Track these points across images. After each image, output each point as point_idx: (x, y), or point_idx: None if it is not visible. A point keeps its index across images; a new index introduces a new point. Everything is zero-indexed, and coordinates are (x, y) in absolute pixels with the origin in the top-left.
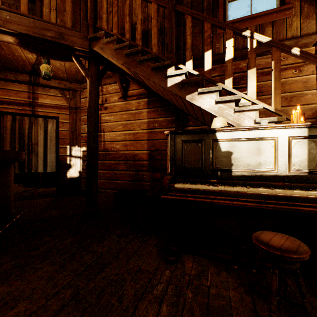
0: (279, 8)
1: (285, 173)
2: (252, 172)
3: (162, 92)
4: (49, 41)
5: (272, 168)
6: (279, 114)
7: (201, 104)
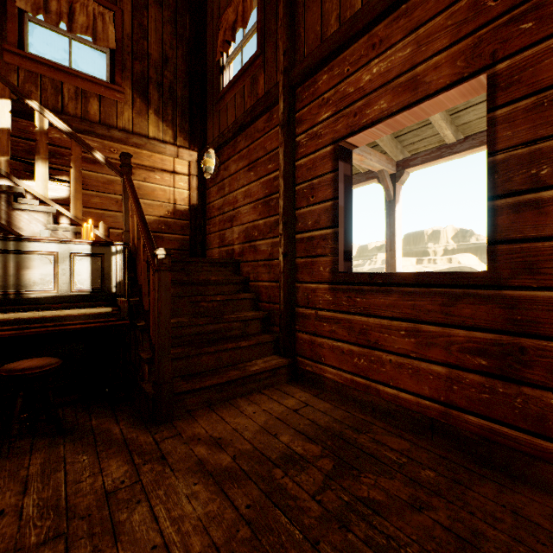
0: (107, 84)
1: (67, 293)
2: (25, 294)
3: None
4: None
5: (52, 288)
6: (81, 224)
7: None
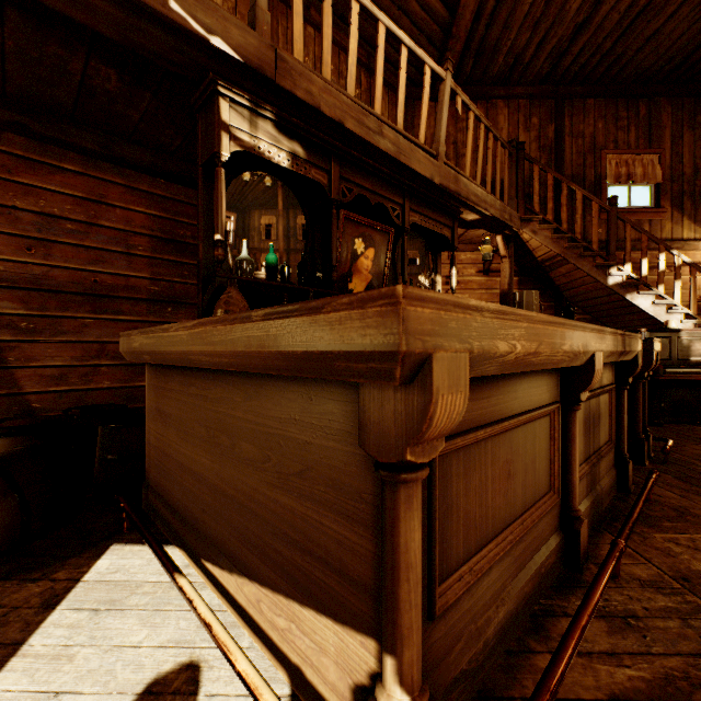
0: (656, 210)
1: None
2: None
3: (571, 281)
4: (502, 223)
5: None
6: (695, 318)
7: (639, 304)
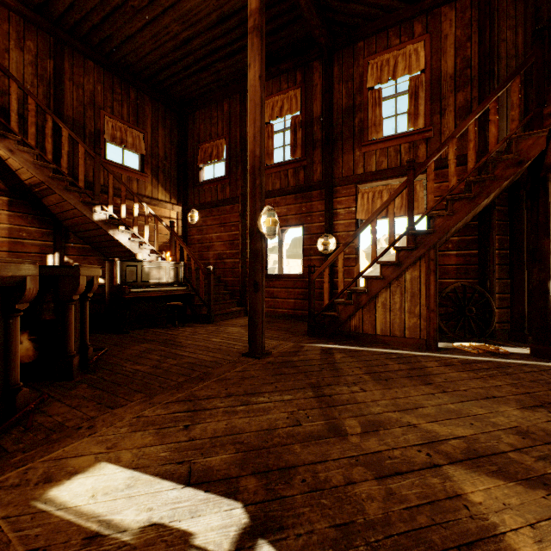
0: (142, 173)
1: (168, 281)
2: (158, 282)
3: (65, 211)
4: None
5: (164, 280)
6: (158, 253)
7: (120, 239)
